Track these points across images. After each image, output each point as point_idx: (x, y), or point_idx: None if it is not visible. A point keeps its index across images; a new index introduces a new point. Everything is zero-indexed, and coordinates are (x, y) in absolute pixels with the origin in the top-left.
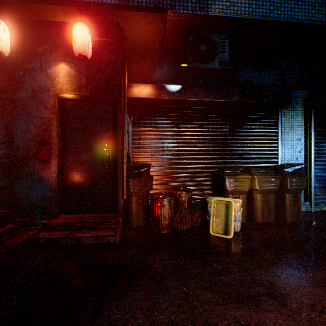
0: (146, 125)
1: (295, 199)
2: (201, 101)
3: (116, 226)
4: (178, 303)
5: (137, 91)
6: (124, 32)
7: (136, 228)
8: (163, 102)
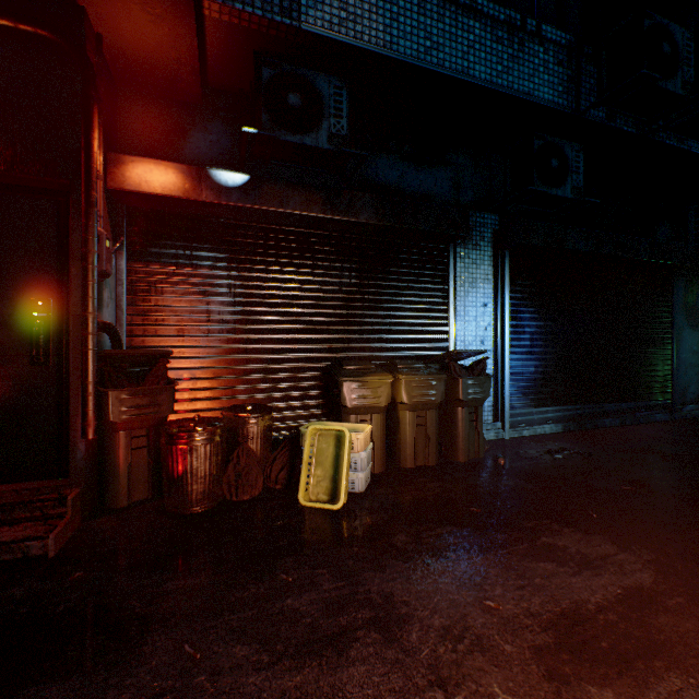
0: (167, 260)
1: (473, 419)
2: (295, 214)
3: (58, 512)
4: (157, 690)
5: (135, 176)
6: (93, 24)
7: (125, 509)
8: (207, 209)
